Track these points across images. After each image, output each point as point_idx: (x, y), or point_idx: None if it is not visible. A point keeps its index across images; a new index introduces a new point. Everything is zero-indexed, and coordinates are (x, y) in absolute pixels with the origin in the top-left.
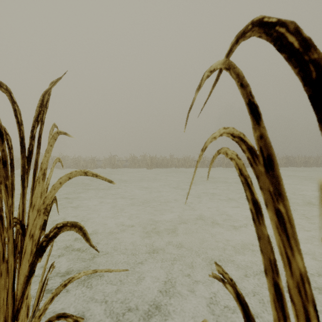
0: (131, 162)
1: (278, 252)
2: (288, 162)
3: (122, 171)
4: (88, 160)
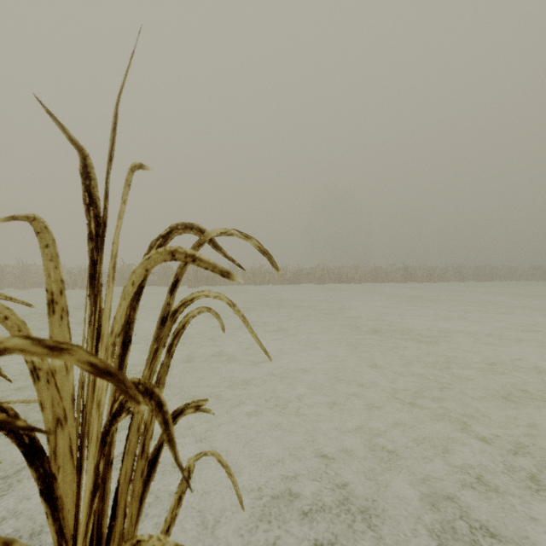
0: (160, 275)
1: (83, 342)
2: (406, 276)
3: (143, 292)
4: (77, 272)
